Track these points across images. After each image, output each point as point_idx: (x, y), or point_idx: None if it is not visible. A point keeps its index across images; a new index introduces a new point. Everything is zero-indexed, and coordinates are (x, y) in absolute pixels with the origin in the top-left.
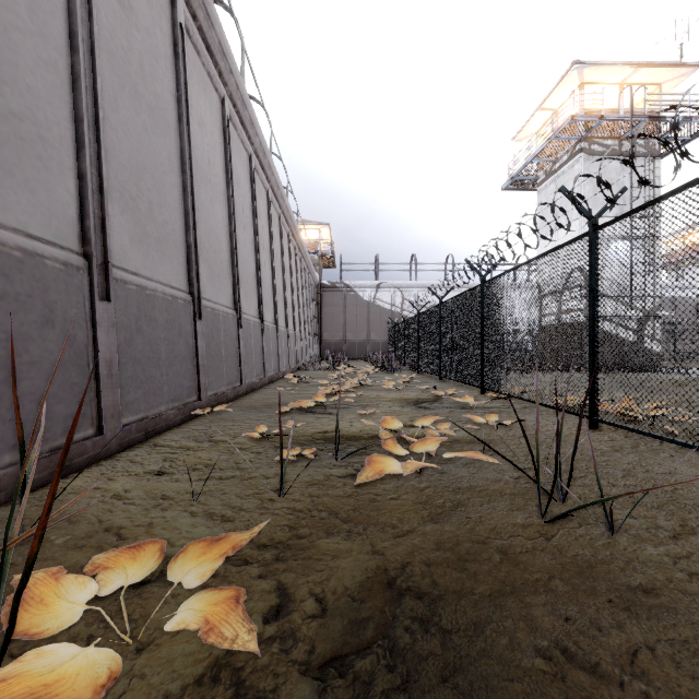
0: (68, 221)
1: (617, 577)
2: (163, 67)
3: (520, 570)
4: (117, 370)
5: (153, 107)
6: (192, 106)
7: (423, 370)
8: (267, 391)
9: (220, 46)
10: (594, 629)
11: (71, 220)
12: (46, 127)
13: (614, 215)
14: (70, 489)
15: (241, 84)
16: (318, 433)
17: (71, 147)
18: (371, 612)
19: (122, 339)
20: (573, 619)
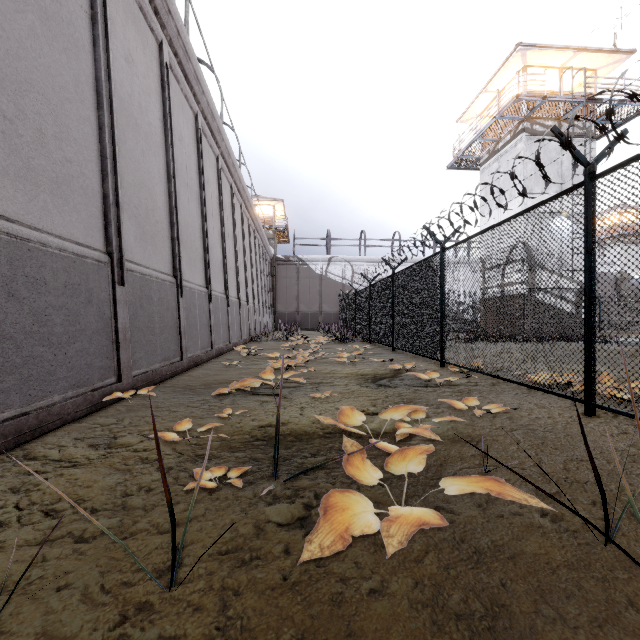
0: None
1: None
2: None
3: None
4: None
5: (49, 12)
6: (116, 35)
7: (375, 341)
8: (212, 365)
9: None
10: None
11: None
12: None
13: (554, 193)
14: None
15: (183, 31)
16: (259, 427)
17: None
18: None
19: None
20: None
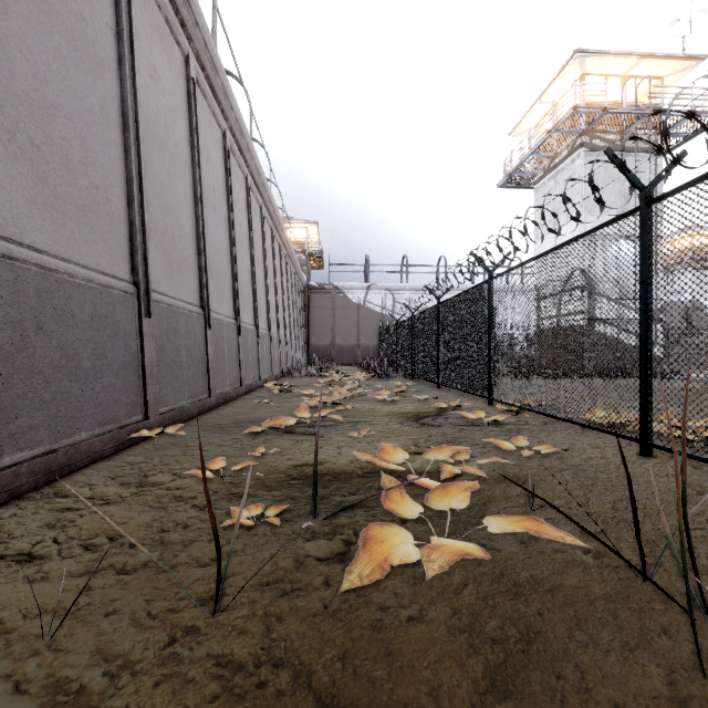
0: None
1: None
2: None
3: None
4: None
5: (75, 32)
6: (142, 51)
7: (418, 377)
8: (241, 403)
9: None
10: None
11: None
12: None
13: (616, 214)
14: None
15: (211, 43)
16: (295, 466)
17: None
18: None
19: (6, 340)
20: None
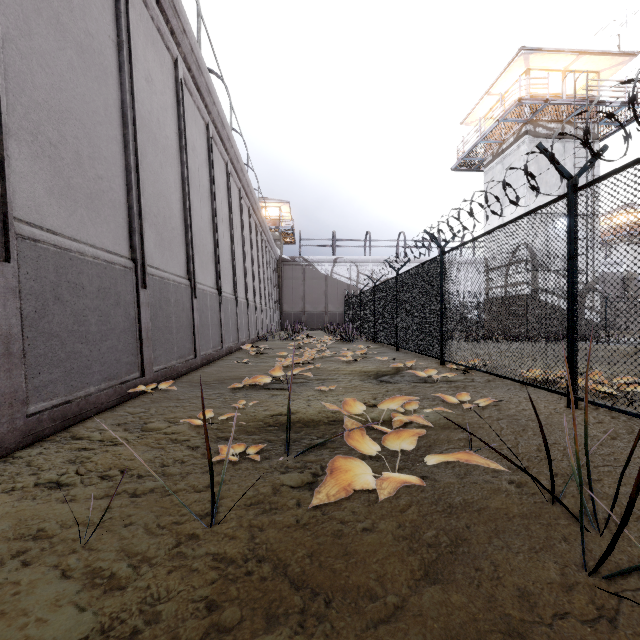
0: None
1: None
2: (98, 5)
3: None
4: (20, 348)
5: (84, 46)
6: (138, 58)
7: (379, 340)
8: (223, 363)
9: (171, 1)
10: None
11: None
12: None
13: (557, 194)
14: None
15: (196, 47)
16: (271, 416)
17: None
18: None
19: (31, 309)
20: None
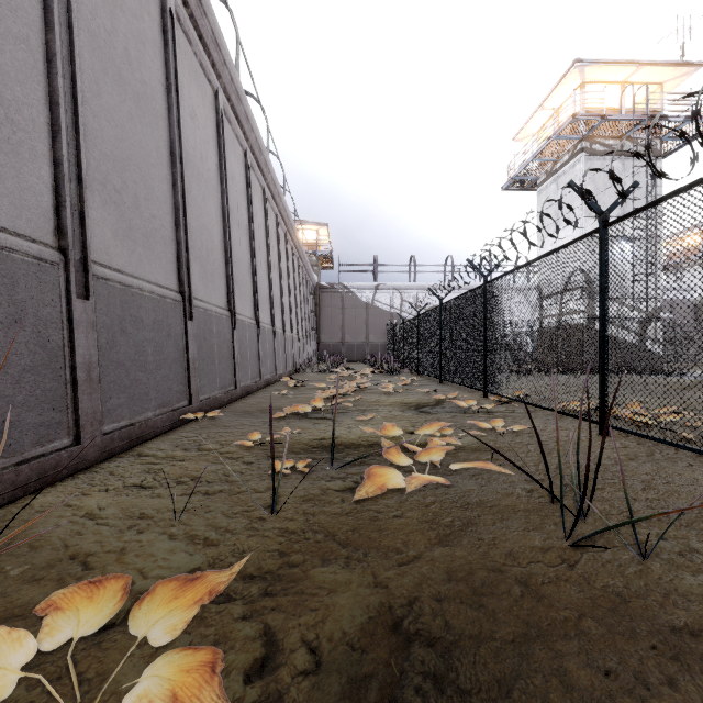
0: (41, 212)
1: (657, 614)
2: (151, 53)
3: (545, 607)
4: (97, 374)
5: (140, 95)
6: (183, 97)
7: (422, 373)
8: (262, 395)
9: (213, 35)
10: (641, 687)
11: (45, 211)
12: (16, 108)
13: (615, 216)
14: (38, 507)
15: (236, 77)
16: (314, 440)
17: (45, 132)
18: (374, 665)
19: (104, 340)
20: (615, 673)
